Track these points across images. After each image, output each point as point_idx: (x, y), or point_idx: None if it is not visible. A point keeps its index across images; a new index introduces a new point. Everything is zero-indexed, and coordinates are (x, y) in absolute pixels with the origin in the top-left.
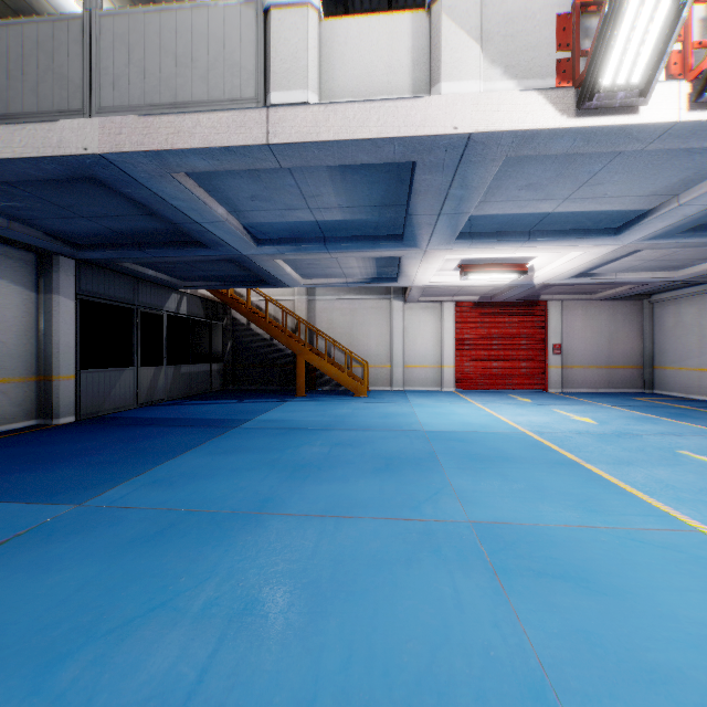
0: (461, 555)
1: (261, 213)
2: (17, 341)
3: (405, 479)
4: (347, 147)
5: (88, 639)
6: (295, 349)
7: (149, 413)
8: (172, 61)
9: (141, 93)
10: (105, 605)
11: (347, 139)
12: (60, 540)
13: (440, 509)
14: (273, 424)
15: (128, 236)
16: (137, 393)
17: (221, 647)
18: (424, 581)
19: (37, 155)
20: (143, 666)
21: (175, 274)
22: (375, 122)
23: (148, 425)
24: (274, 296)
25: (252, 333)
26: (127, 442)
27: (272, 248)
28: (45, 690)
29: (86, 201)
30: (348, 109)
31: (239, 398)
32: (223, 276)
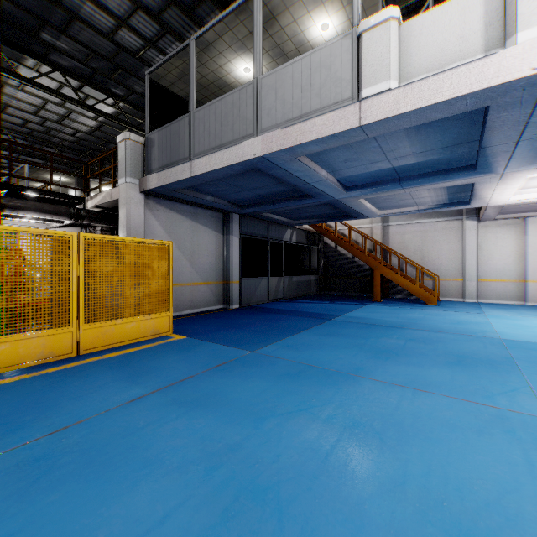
0: (536, 440)
1: (350, 170)
2: (215, 262)
3: (478, 374)
4: (422, 112)
5: (273, 414)
6: (372, 265)
7: (276, 306)
8: (299, 90)
9: (282, 115)
10: (276, 402)
11: (422, 107)
12: (248, 367)
13: (514, 403)
14: (357, 320)
15: (267, 197)
16: (268, 293)
17: (341, 439)
18: (495, 448)
19: (232, 163)
20: (301, 434)
21: (290, 217)
22: (447, 87)
23: (277, 313)
24: (355, 225)
25: (338, 253)
26: (268, 322)
27: (357, 191)
28: (260, 429)
29: (249, 181)
30: (423, 84)
31: (330, 300)
32: (320, 215)
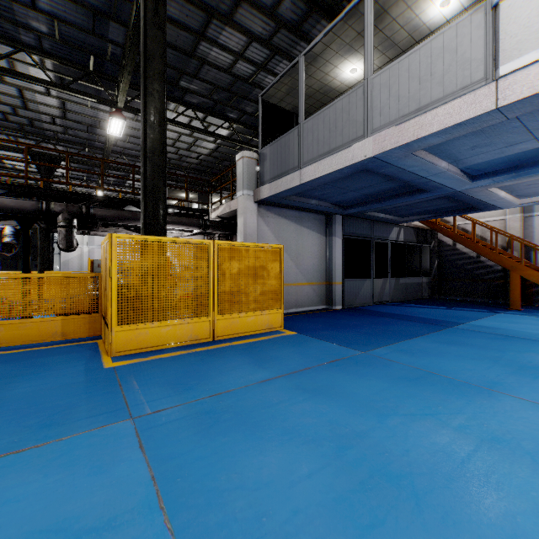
0: None
1: (479, 156)
2: (318, 263)
3: None
4: None
5: (395, 413)
6: (506, 265)
7: (382, 309)
8: (417, 82)
9: (396, 111)
10: (397, 402)
11: None
12: (362, 366)
13: None
14: (487, 330)
15: (373, 196)
16: (372, 295)
17: (479, 450)
18: None
19: (341, 167)
20: (429, 437)
21: (397, 214)
22: None
23: (384, 316)
24: (480, 218)
25: (457, 252)
26: (375, 324)
27: (486, 180)
28: (384, 424)
29: (356, 182)
30: None
31: (447, 305)
32: (434, 209)
